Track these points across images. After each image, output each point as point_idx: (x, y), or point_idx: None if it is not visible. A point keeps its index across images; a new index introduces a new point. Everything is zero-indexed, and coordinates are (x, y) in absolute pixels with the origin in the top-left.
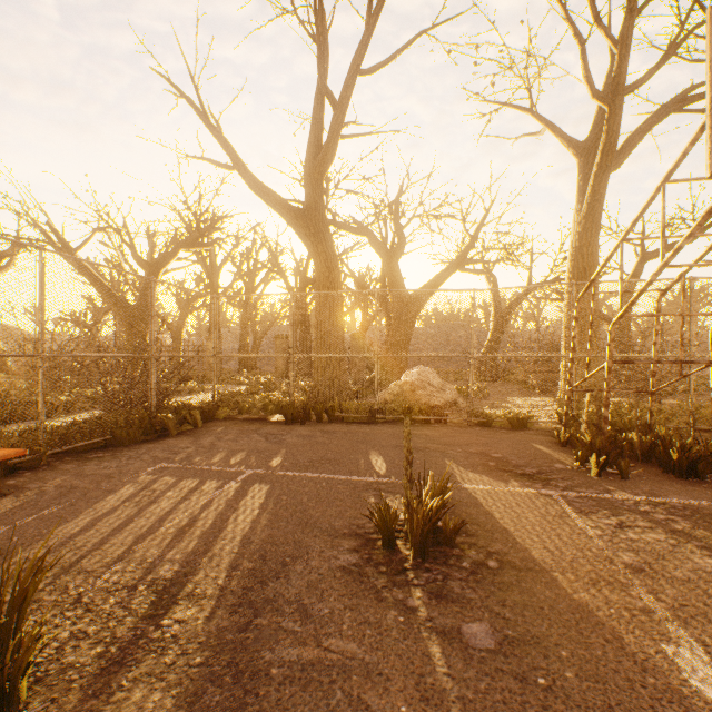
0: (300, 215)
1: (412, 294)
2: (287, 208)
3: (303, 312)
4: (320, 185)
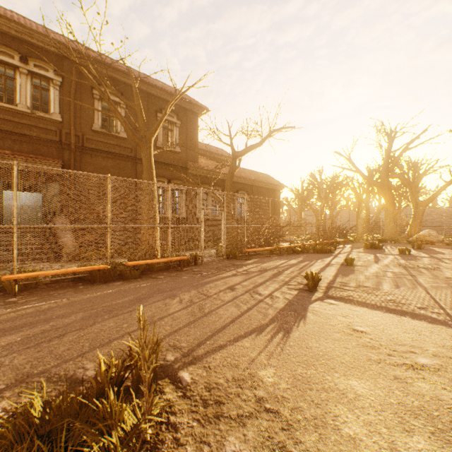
0: (380, 184)
1: (426, 201)
2: (375, 183)
3: (366, 207)
4: (387, 175)
